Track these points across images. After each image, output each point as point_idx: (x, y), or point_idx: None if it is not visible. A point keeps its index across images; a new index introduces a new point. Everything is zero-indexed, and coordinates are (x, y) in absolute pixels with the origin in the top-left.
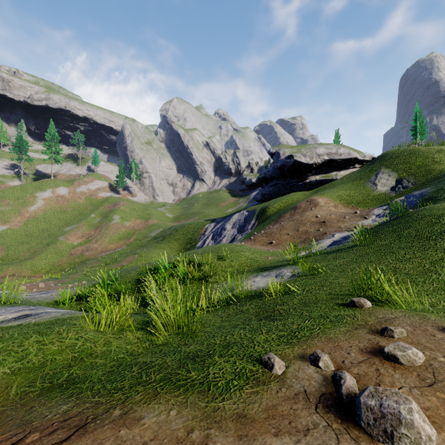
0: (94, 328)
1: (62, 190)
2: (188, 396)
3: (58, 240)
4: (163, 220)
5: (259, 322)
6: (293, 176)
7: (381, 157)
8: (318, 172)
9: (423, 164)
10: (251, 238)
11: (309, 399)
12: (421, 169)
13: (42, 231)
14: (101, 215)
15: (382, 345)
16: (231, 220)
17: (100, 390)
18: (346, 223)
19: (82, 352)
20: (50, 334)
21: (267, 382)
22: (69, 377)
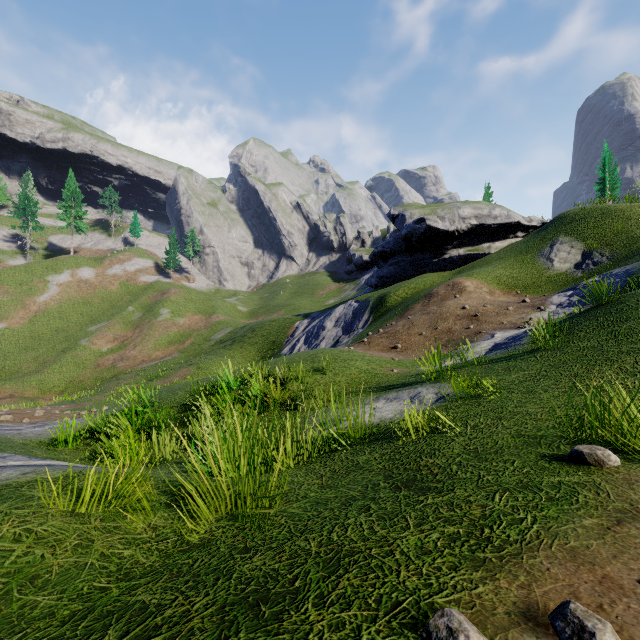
0: (68, 507)
1: (86, 271)
2: None
3: (79, 345)
4: (233, 316)
5: (396, 495)
6: (424, 250)
7: (557, 220)
8: (461, 243)
9: (623, 229)
10: (364, 340)
11: None
12: (620, 236)
13: (55, 331)
14: (143, 309)
15: None
16: (334, 315)
17: None
18: (511, 317)
19: (15, 574)
20: None
21: None
22: None
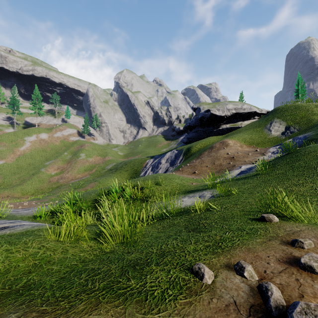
0: (56, 238)
1: (43, 135)
2: (126, 306)
3: (40, 171)
4: (116, 157)
5: (188, 234)
6: (209, 125)
7: (274, 111)
8: (228, 122)
9: (305, 115)
10: (180, 169)
11: (240, 311)
12: (303, 119)
13: (29, 164)
14: (72, 153)
15: (295, 255)
16: (165, 157)
17: (49, 297)
18: (249, 158)
19: (42, 260)
20: (18, 243)
21: (199, 291)
22: (26, 283)
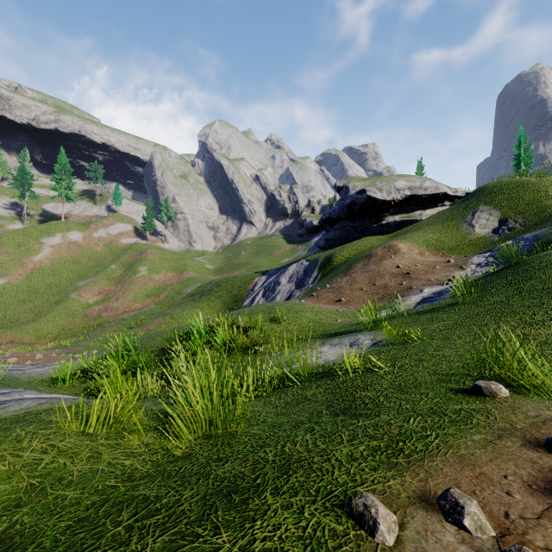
0: (80, 429)
1: (75, 235)
2: None
3: (69, 298)
4: (201, 273)
5: (335, 420)
6: (365, 217)
7: (478, 191)
8: (397, 211)
9: (533, 199)
10: (313, 294)
11: None
12: (531, 206)
13: (49, 286)
14: (124, 267)
15: None
16: (287, 272)
17: None
18: (437, 275)
19: (47, 476)
20: (3, 441)
21: None
22: (6, 531)
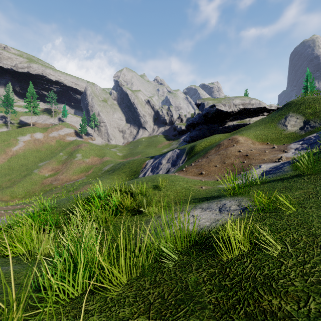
0: None
1: (38, 135)
2: None
3: (33, 173)
4: (114, 158)
5: None
6: (214, 122)
7: (288, 104)
8: (234, 118)
9: None
10: (183, 169)
11: None
12: None
13: (21, 165)
14: (68, 154)
15: None
16: (166, 157)
17: None
18: (268, 156)
19: None
20: None
21: None
22: None
